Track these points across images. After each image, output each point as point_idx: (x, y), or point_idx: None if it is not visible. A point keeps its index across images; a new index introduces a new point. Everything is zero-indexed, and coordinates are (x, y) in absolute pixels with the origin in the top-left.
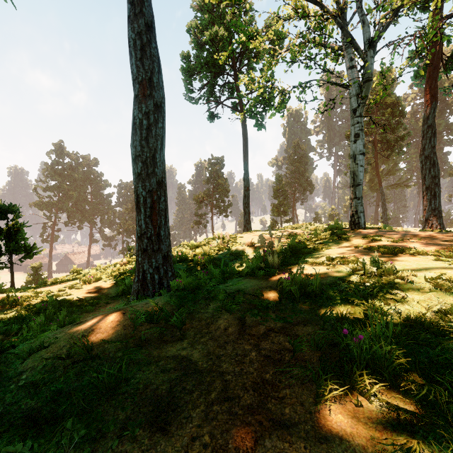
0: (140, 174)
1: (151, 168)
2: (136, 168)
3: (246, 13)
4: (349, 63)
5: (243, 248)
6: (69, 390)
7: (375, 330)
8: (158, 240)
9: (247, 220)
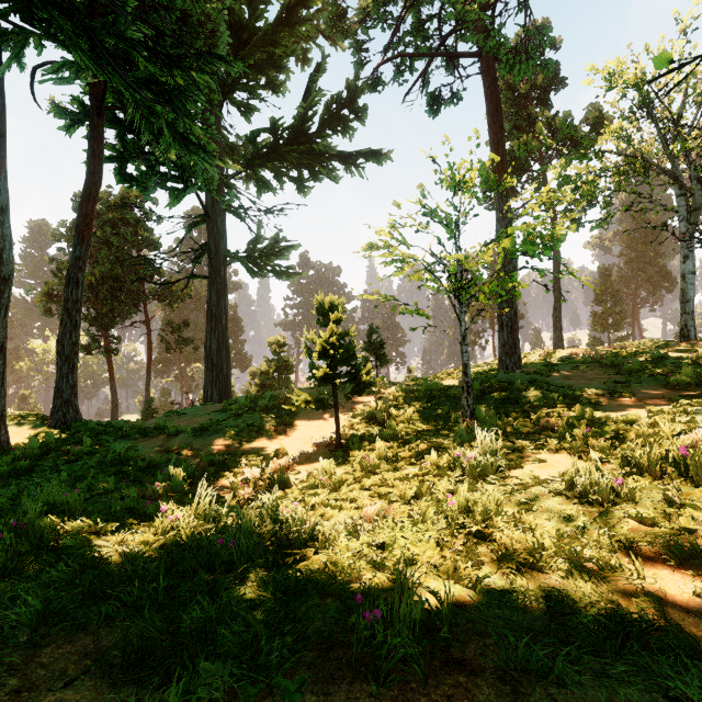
0: (504, 308)
1: (511, 304)
2: (502, 305)
3: (557, 91)
4: (677, 191)
5: (568, 356)
6: (535, 377)
7: (633, 364)
8: (515, 347)
9: (558, 337)
